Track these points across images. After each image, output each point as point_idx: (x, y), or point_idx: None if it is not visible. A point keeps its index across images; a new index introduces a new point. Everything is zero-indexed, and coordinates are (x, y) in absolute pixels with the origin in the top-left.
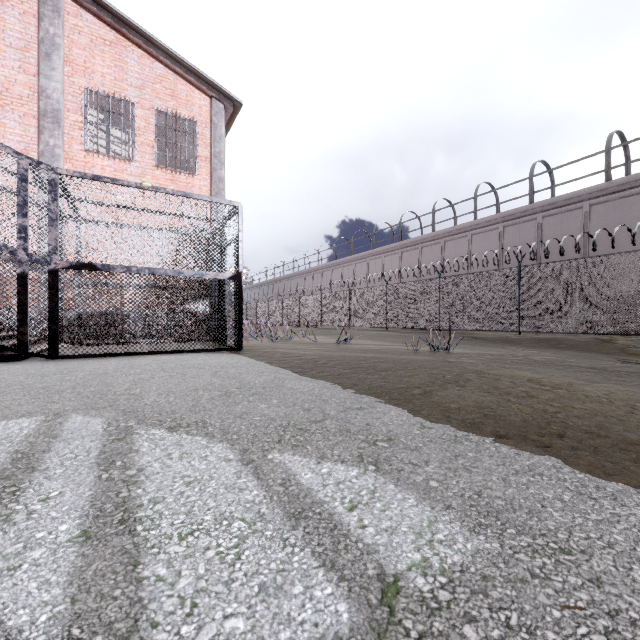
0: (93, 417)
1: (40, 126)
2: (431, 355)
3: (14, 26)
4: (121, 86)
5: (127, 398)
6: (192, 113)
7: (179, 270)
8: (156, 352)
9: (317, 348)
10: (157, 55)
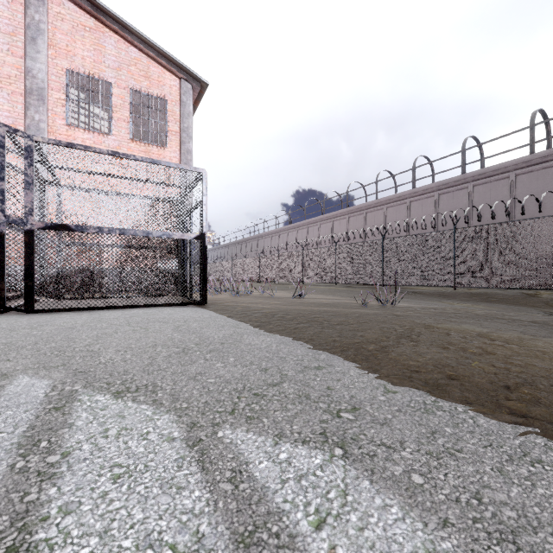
0: (40, 379)
1: (26, 103)
2: (379, 309)
3: (3, 13)
4: (100, 68)
5: (84, 355)
6: (163, 92)
7: (148, 231)
8: (126, 306)
9: (275, 302)
10: (132, 40)
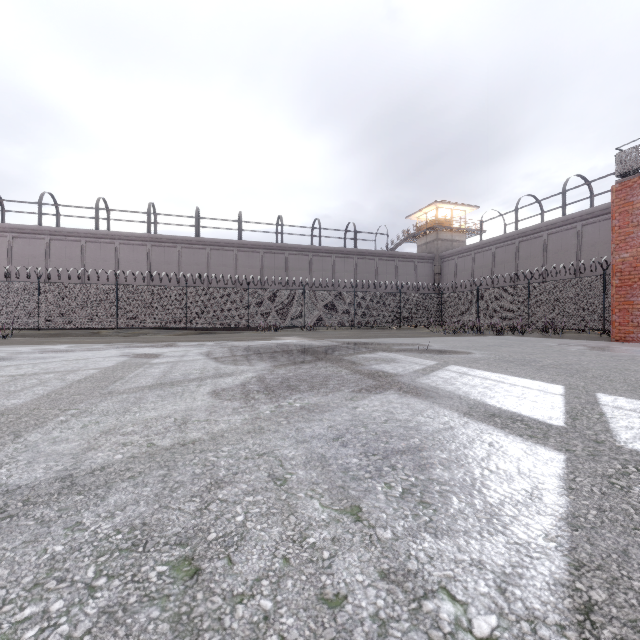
0: None
1: None
2: (4, 340)
3: None
4: None
5: None
6: None
7: None
8: None
9: None
10: None
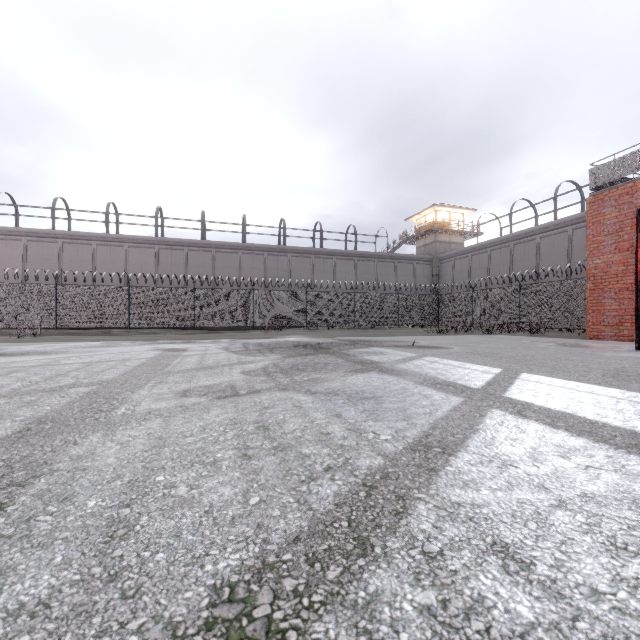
0: None
1: None
2: (34, 338)
3: None
4: None
5: None
6: None
7: None
8: None
9: None
10: None
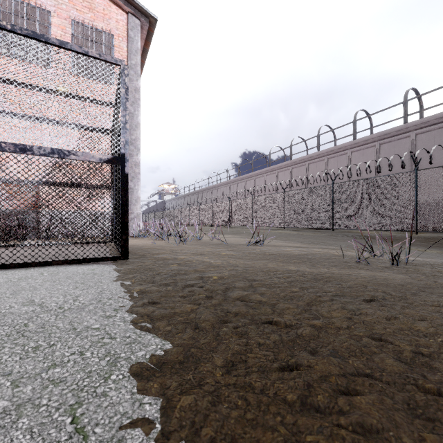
0: None
1: None
2: (393, 270)
3: None
4: None
5: None
6: (109, 26)
7: (24, 145)
8: None
9: (227, 253)
10: None
